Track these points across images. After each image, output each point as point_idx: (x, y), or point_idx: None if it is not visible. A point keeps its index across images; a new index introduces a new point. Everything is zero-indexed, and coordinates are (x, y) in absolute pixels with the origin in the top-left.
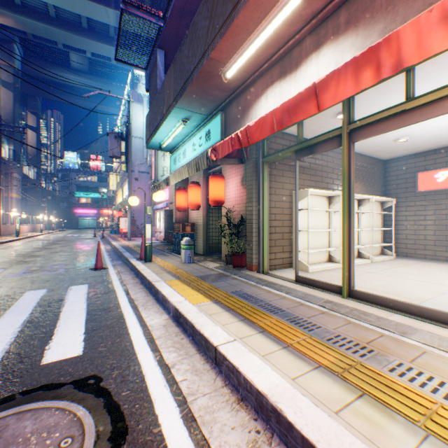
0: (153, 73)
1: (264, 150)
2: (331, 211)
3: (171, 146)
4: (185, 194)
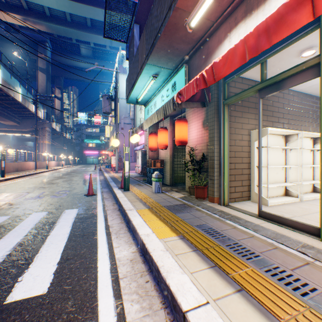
0: (131, 44)
1: (225, 94)
2: (287, 149)
3: (145, 100)
4: (156, 138)
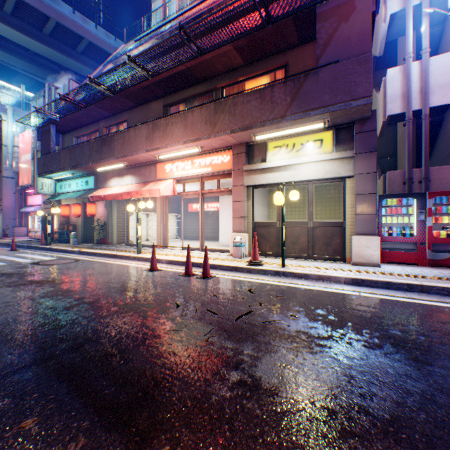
0: (47, 135)
1: None
2: (149, 220)
3: (59, 178)
4: (69, 207)
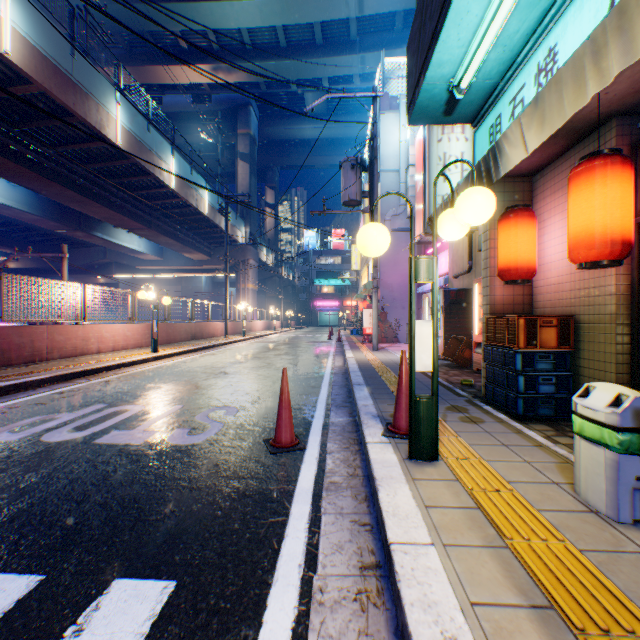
0: None
1: None
2: None
3: (483, 87)
4: (530, 227)
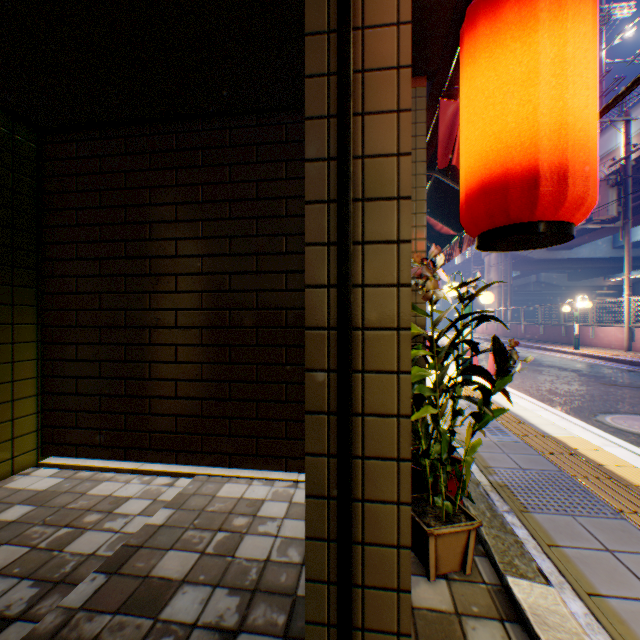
0: None
1: None
2: None
3: None
4: None
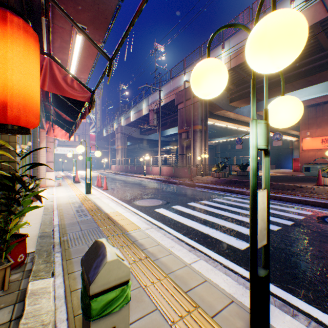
0: None
1: None
2: None
3: None
4: None
